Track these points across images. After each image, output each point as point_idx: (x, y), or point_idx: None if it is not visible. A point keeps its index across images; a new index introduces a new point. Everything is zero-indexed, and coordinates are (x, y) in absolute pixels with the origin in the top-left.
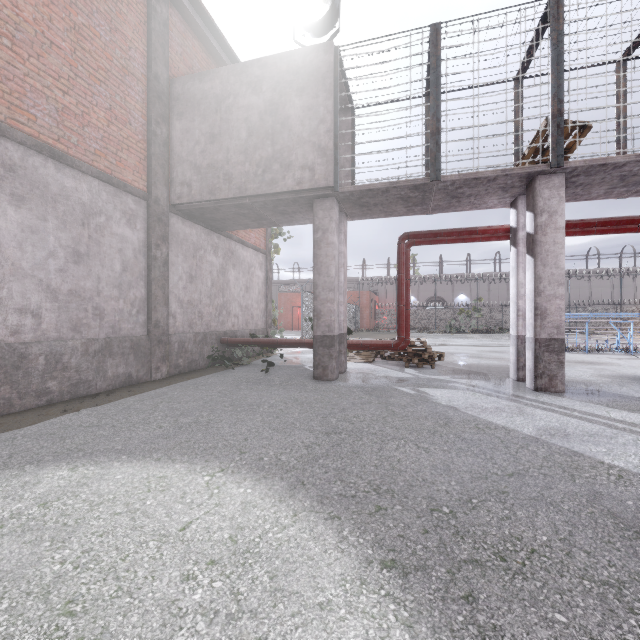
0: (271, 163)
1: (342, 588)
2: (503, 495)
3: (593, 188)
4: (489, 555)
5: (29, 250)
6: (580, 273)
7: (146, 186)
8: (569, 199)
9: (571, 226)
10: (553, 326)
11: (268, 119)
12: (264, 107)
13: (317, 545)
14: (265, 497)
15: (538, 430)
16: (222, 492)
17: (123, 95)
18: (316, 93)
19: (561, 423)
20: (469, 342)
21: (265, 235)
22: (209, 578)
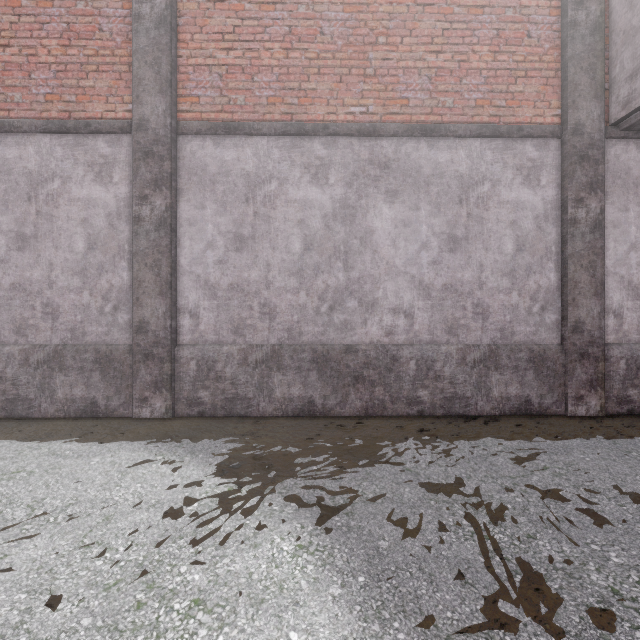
0: None
1: None
2: None
3: None
4: None
5: (402, 246)
6: None
7: (557, 115)
8: None
9: None
10: None
11: None
12: None
13: None
14: None
15: None
16: None
17: (517, 3)
18: None
19: None
20: None
21: None
22: None
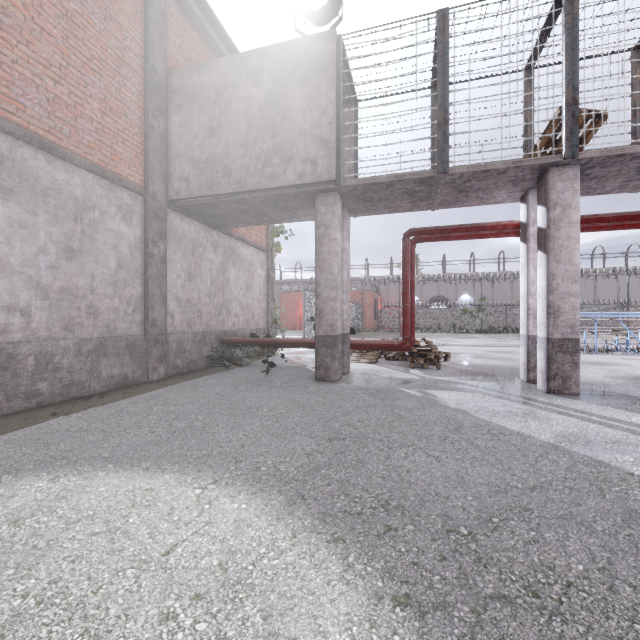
0: (271, 157)
1: (348, 633)
2: (527, 513)
3: (608, 181)
4: (518, 589)
5: (18, 245)
6: (585, 272)
7: (143, 181)
8: (582, 193)
9: (584, 221)
10: (567, 325)
11: (268, 111)
12: (264, 99)
13: (319, 575)
14: (261, 514)
15: (556, 436)
16: (214, 508)
17: (118, 86)
18: (318, 83)
19: (580, 429)
20: (474, 342)
21: (266, 233)
22: (192, 618)
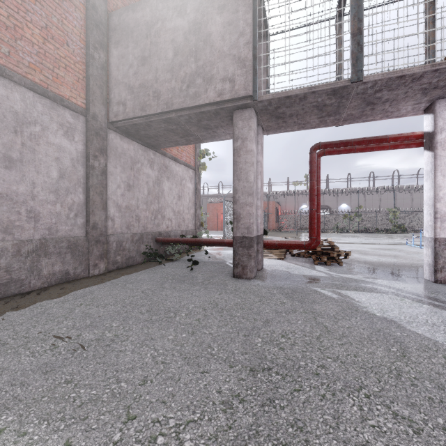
0: (194, 78)
1: None
2: None
3: None
4: None
5: None
6: None
7: (84, 103)
8: None
9: None
10: None
11: (192, 38)
12: (188, 27)
13: None
14: None
15: None
16: None
17: (60, 18)
18: (236, 8)
19: None
20: (357, 240)
21: (194, 155)
22: None
